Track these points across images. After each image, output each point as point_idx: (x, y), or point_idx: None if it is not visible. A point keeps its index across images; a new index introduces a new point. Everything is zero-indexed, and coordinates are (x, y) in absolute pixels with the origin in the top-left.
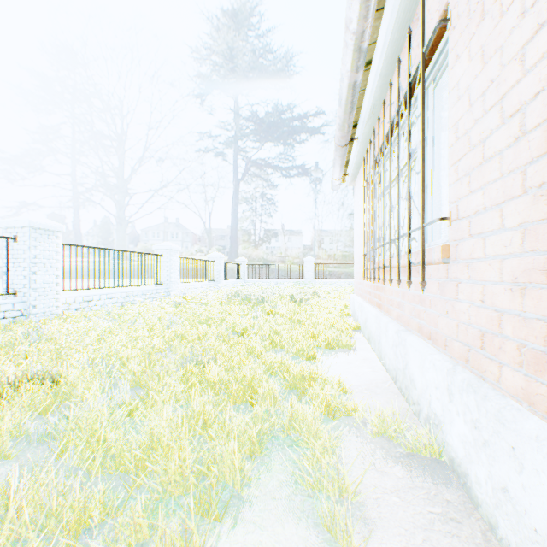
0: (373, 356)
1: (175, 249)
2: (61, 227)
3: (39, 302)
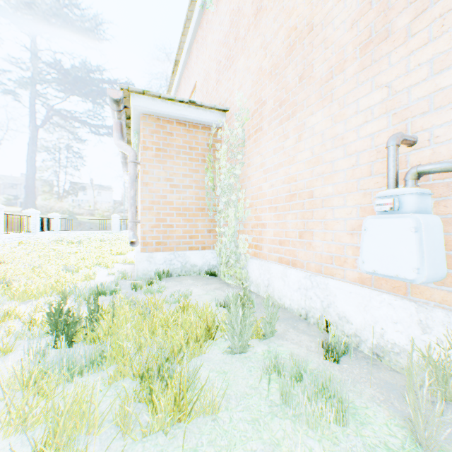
0: (133, 255)
1: (1, 207)
2: None
3: None
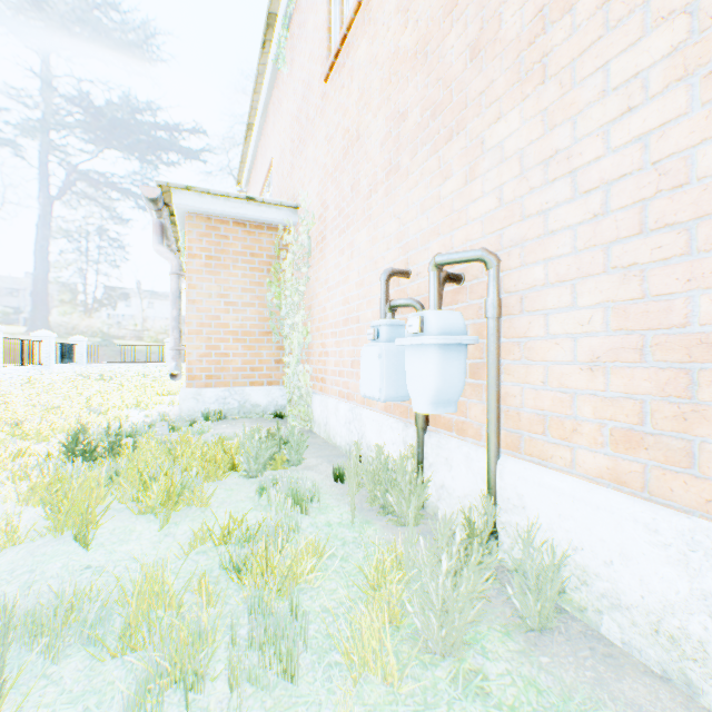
0: None
1: None
2: None
3: None
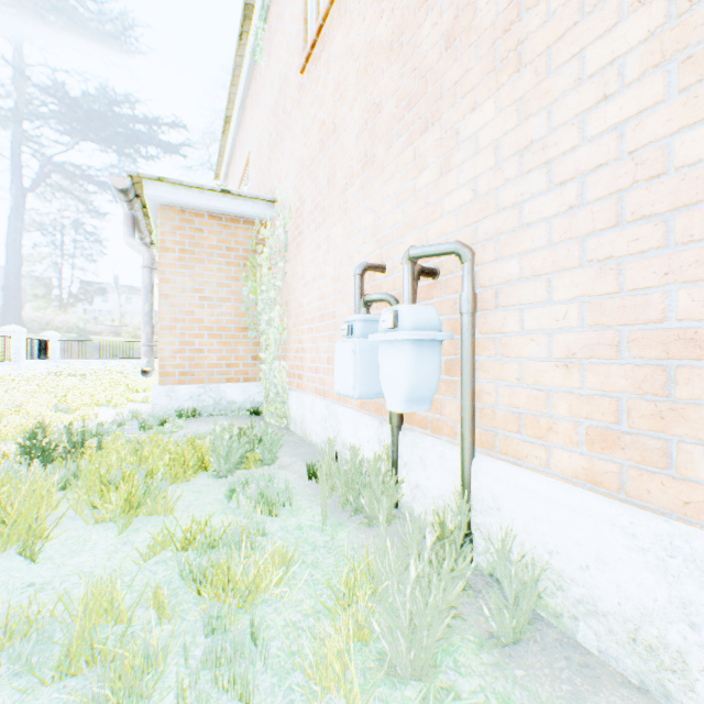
0: None
1: None
2: None
3: None
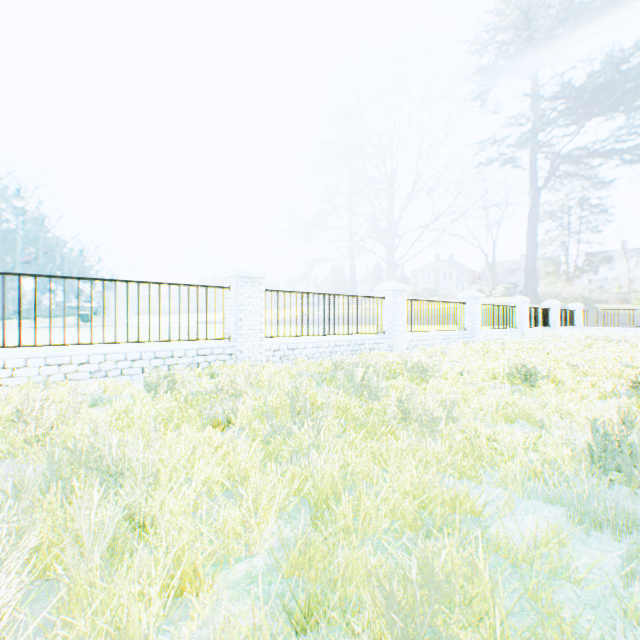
0: None
1: (525, 301)
2: (481, 296)
3: (475, 335)
